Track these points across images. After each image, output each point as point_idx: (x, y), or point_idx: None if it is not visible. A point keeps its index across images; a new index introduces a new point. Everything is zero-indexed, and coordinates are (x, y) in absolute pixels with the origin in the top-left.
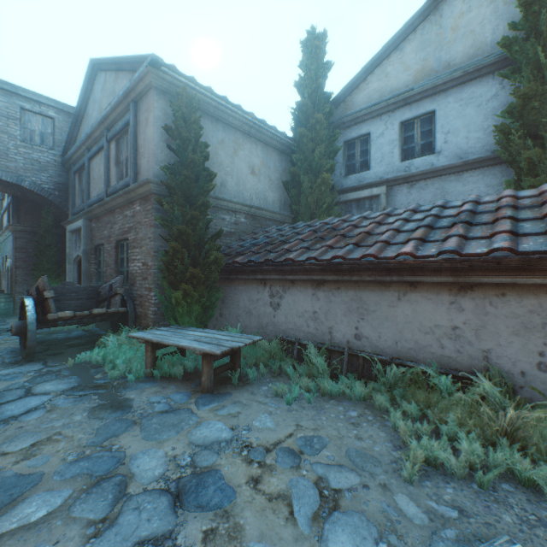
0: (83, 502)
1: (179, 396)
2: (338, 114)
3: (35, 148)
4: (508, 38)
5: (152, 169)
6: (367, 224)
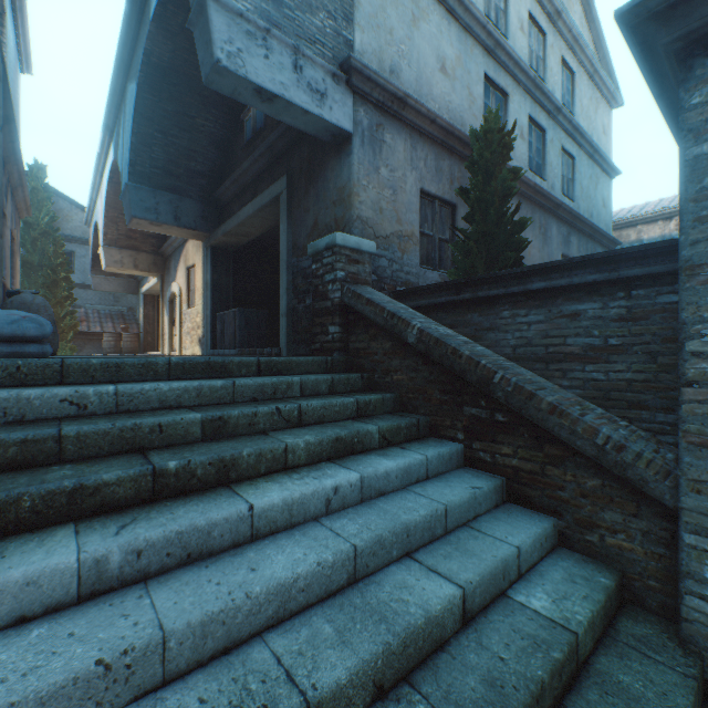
0: None
1: None
2: None
3: None
4: None
5: None
6: None
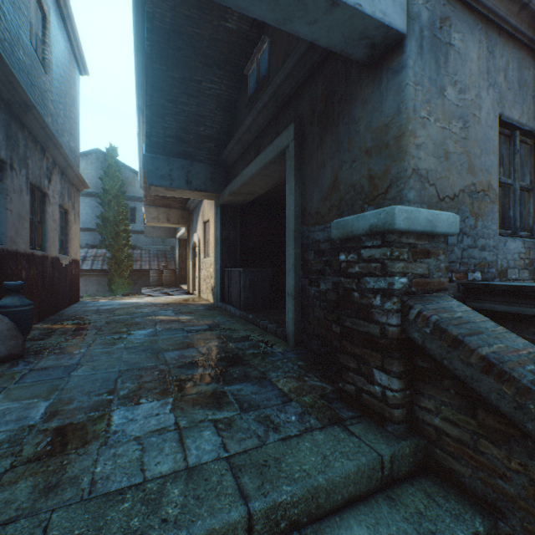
0: None
1: None
2: None
3: None
4: (100, 196)
5: None
6: None
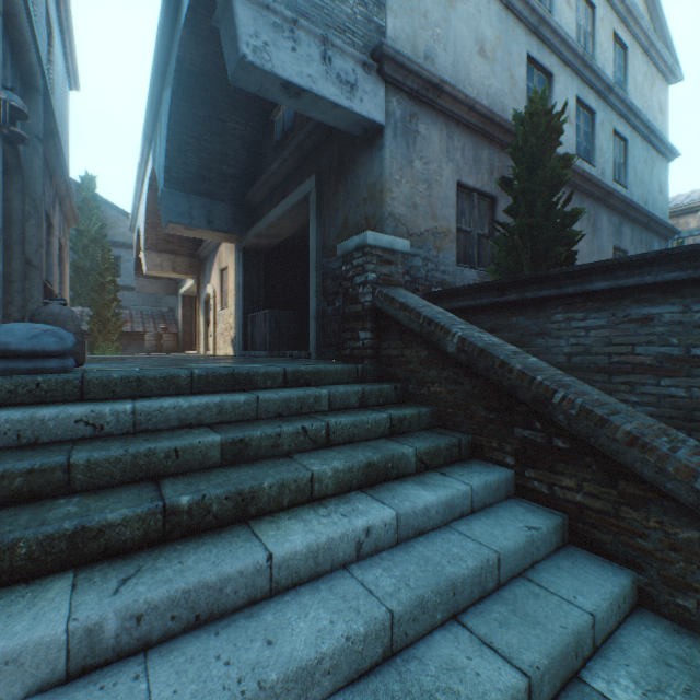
0: None
1: None
2: None
3: None
4: (72, 238)
5: None
6: None
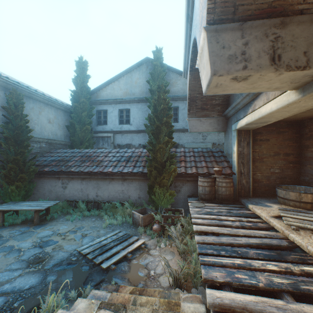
0: (9, 255)
1: (24, 228)
2: (94, 97)
3: None
4: (147, 98)
5: None
6: (102, 155)
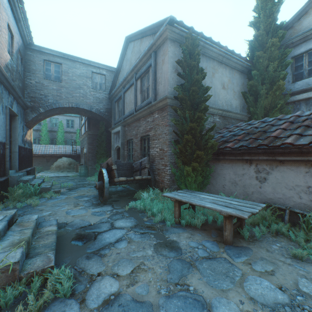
0: None
1: (209, 244)
2: (285, 38)
3: (97, 91)
4: None
5: (167, 90)
6: None
